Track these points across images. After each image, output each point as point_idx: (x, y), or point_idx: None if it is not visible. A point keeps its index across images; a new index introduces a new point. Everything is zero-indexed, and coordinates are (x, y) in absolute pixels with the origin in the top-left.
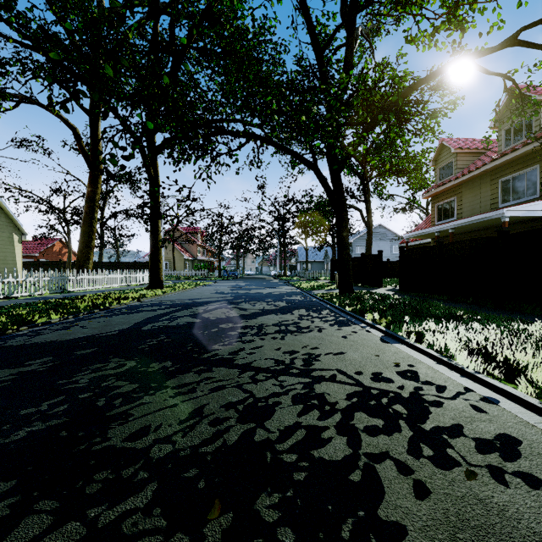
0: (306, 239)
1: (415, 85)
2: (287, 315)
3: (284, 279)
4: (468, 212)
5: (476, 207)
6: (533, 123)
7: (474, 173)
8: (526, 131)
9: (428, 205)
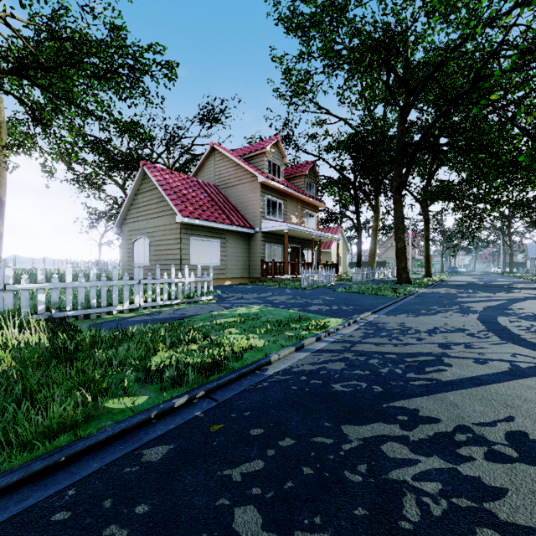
0: None
1: None
2: (526, 284)
3: (511, 275)
4: None
5: None
6: None
7: None
8: None
9: None
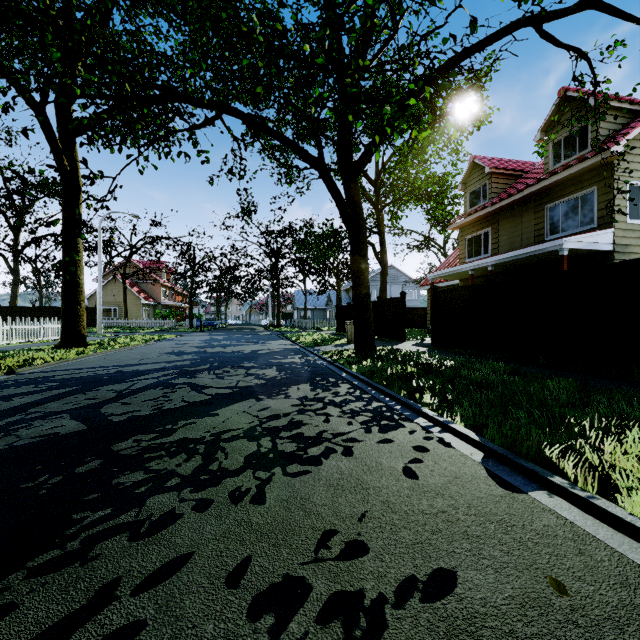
0: (304, 280)
1: (464, 52)
2: (277, 400)
3: (277, 330)
4: (506, 247)
5: (516, 241)
6: (589, 134)
7: (516, 197)
8: (580, 145)
9: (445, 243)
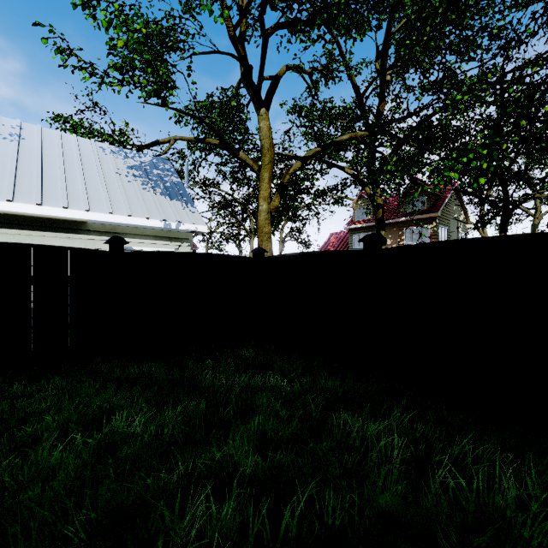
0: None
1: None
2: None
3: None
4: None
5: None
6: None
7: None
8: None
9: None
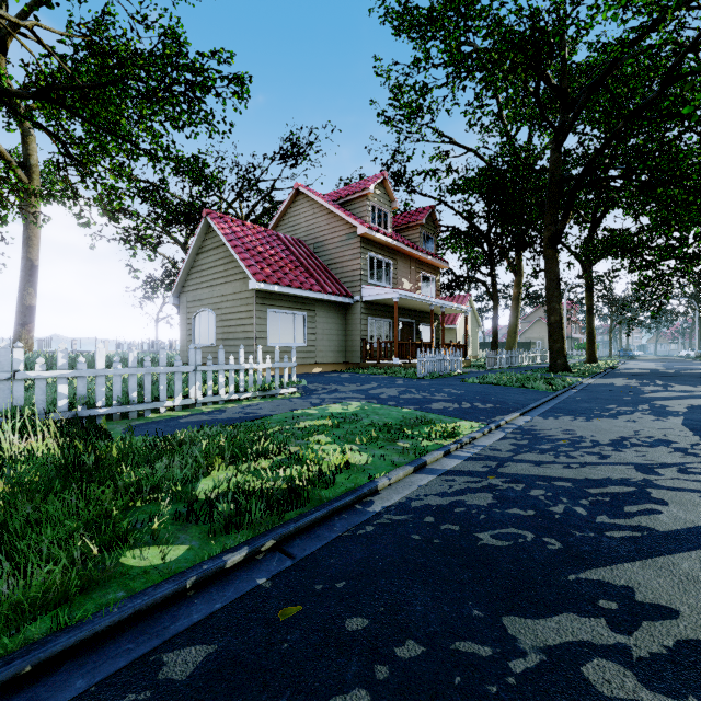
0: None
1: None
2: None
3: None
4: None
5: None
6: None
7: None
8: None
9: None
